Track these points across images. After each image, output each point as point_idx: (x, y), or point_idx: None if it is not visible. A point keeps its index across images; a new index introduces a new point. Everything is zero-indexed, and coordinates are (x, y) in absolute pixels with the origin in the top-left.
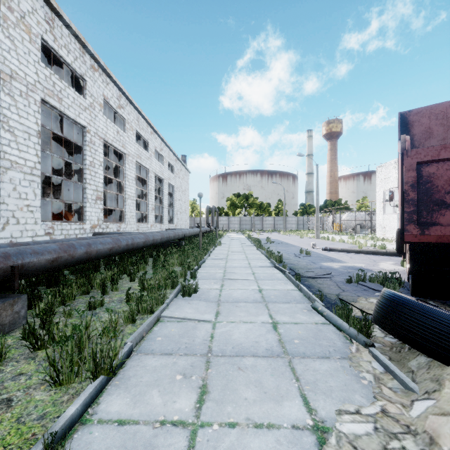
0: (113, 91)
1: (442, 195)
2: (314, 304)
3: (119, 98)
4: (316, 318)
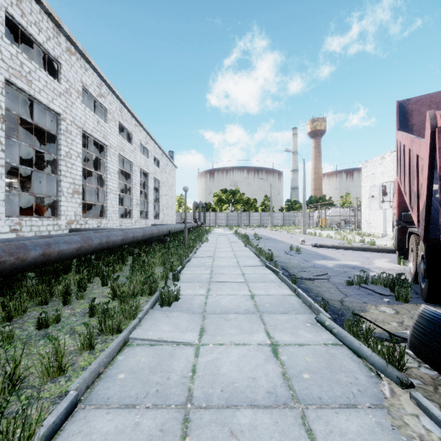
0: (93, 78)
1: None
2: (319, 316)
3: (100, 86)
4: (324, 336)
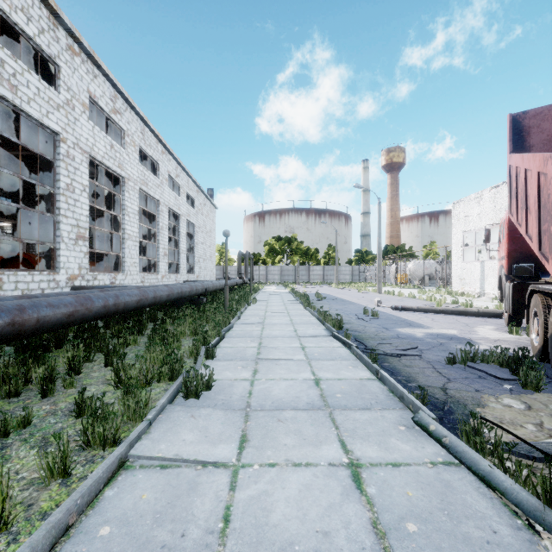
0: (104, 87)
1: None
2: (418, 415)
3: (114, 98)
4: (429, 449)
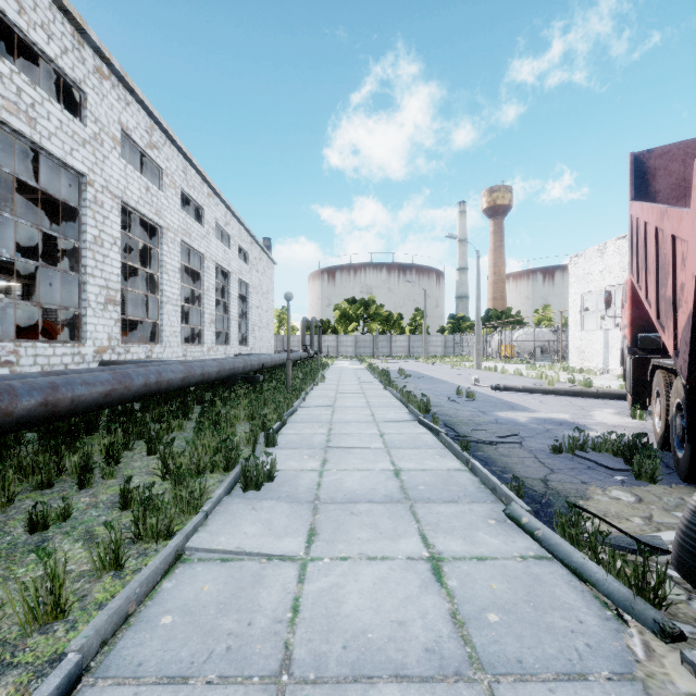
0: (139, 117)
1: None
2: (511, 507)
3: (151, 130)
4: (520, 543)
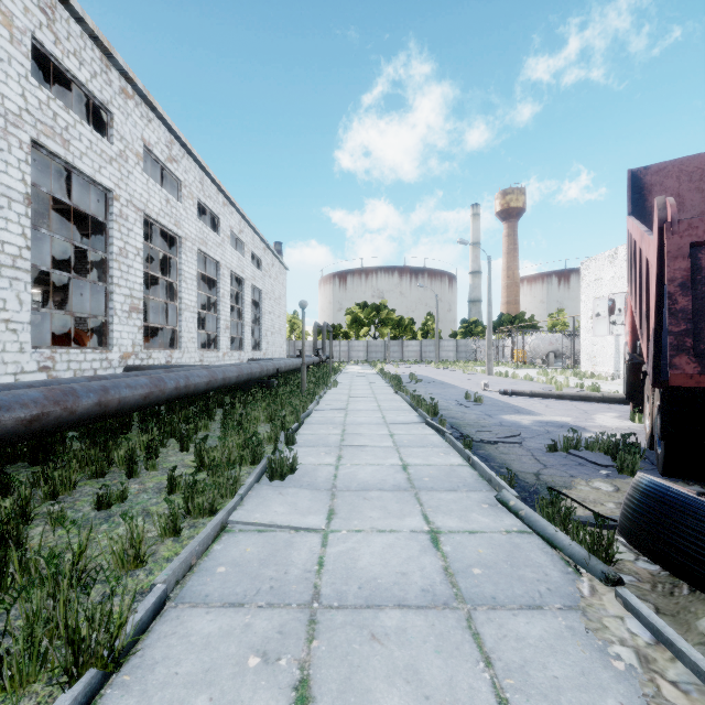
0: (159, 132)
1: None
2: (501, 493)
3: (170, 144)
4: (507, 522)
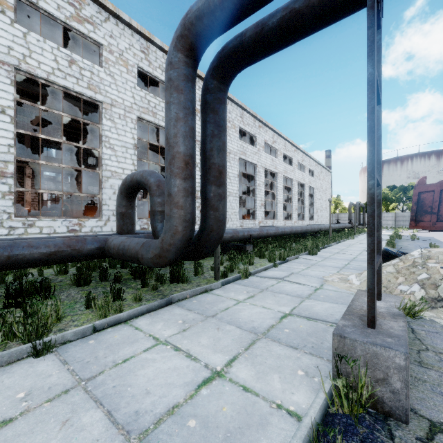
0: (269, 134)
1: (427, 208)
2: None
3: (273, 136)
4: None
